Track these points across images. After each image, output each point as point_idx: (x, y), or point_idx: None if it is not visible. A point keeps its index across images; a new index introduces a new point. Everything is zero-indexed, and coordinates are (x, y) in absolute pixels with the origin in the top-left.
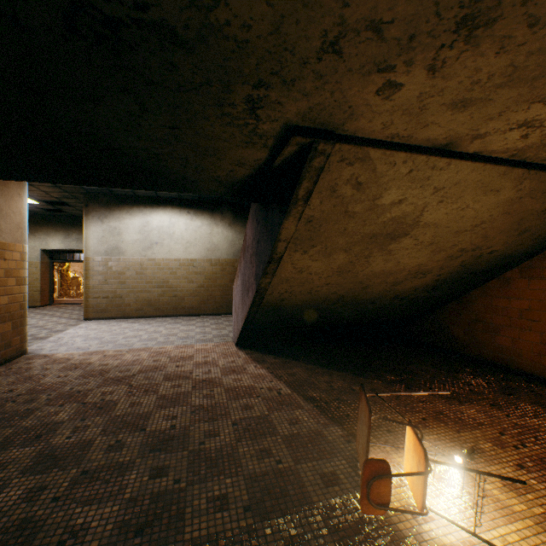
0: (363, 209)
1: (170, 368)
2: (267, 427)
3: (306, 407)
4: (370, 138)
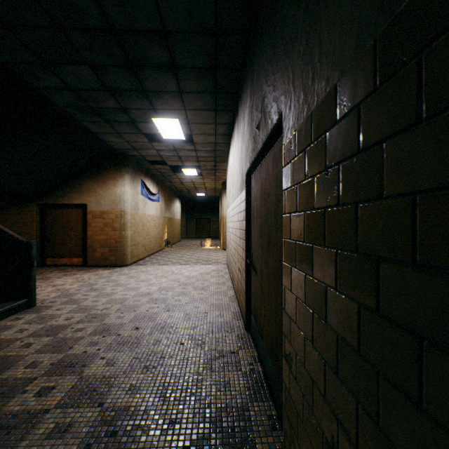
0: None
1: None
2: None
3: None
4: None
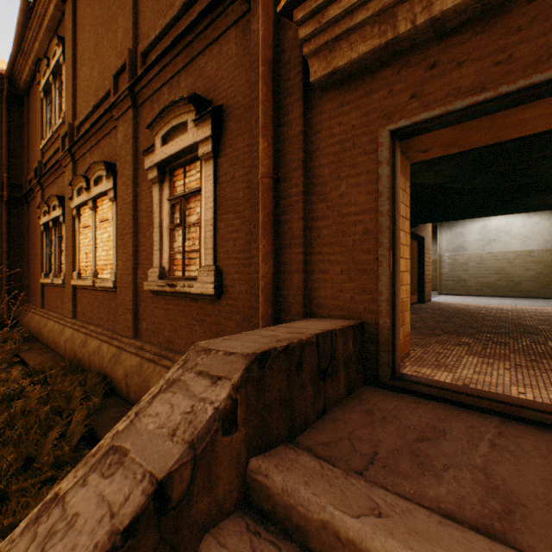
0: None
1: (529, 310)
2: None
3: None
4: None
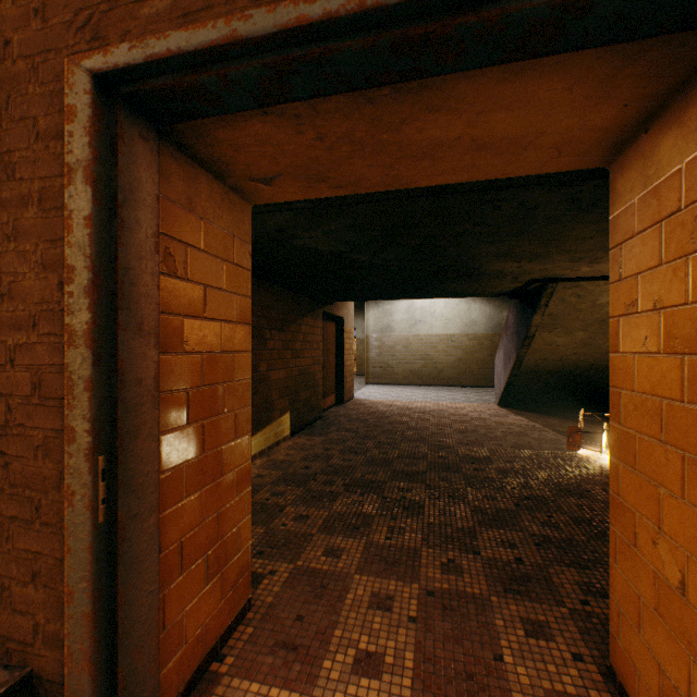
0: (587, 307)
1: (451, 411)
2: (523, 434)
3: (552, 432)
4: (579, 277)
